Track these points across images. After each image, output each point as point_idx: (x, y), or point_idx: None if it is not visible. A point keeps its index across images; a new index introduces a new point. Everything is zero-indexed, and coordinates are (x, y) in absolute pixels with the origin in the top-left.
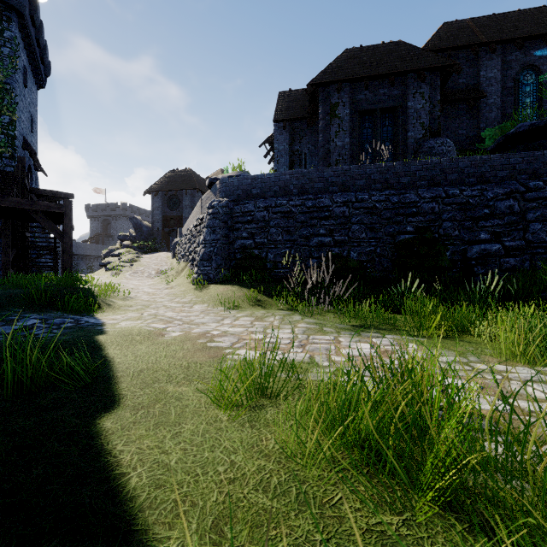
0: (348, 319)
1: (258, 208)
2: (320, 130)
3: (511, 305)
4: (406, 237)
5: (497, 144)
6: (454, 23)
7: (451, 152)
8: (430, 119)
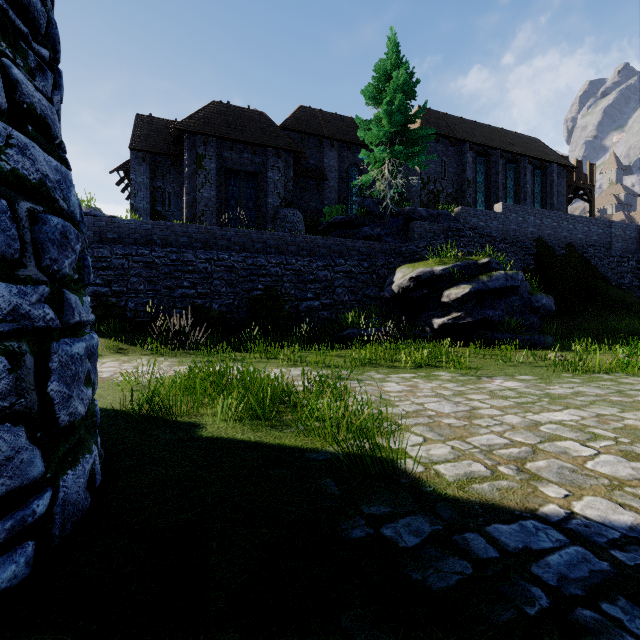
0: (202, 356)
1: (116, 255)
2: (186, 176)
3: (317, 343)
4: (258, 293)
5: (324, 227)
6: (308, 109)
7: (300, 223)
8: (285, 191)
